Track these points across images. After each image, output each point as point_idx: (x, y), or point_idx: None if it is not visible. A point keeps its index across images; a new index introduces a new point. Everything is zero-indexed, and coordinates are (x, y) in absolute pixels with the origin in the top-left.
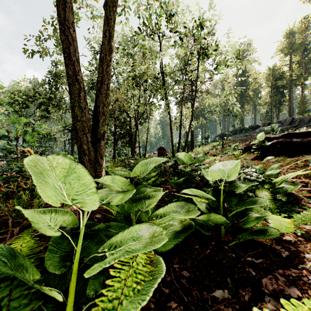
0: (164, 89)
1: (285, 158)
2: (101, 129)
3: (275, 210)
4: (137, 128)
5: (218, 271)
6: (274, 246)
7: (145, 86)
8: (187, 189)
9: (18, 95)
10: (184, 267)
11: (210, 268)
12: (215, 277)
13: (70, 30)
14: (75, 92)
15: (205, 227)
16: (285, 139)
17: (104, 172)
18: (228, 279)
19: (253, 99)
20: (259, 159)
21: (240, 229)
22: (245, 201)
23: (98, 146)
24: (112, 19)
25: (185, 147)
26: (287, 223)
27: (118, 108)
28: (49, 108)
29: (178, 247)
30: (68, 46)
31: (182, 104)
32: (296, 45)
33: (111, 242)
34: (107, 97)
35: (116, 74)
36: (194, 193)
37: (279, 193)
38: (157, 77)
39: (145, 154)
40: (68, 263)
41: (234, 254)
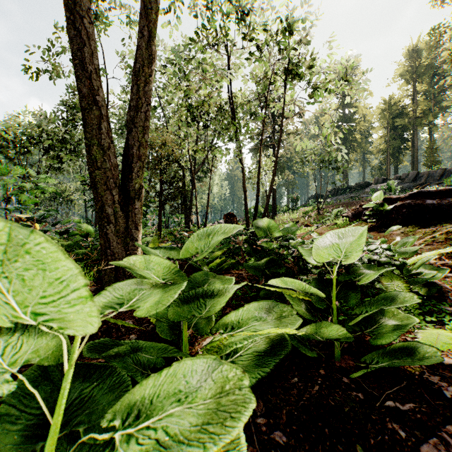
0: (233, 125)
1: (416, 228)
2: (136, 182)
3: (415, 311)
4: (194, 183)
5: (338, 430)
6: (426, 376)
7: (206, 121)
8: (277, 279)
9: (14, 134)
10: (276, 423)
11: (322, 424)
12: (335, 442)
13: (84, 22)
14: (92, 121)
15: (306, 342)
16: (415, 201)
17: (140, 251)
18: (358, 447)
19: (361, 145)
20: (375, 230)
21: (364, 344)
22: (374, 299)
23: (131, 209)
24: (154, 10)
25: (265, 213)
26: (449, 337)
27: (166, 156)
28: (62, 155)
29: (263, 381)
30: (81, 48)
31: (261, 148)
32: (422, 68)
33: (132, 400)
34: (146, 133)
35: (163, 106)
36: (288, 285)
37: (416, 283)
38: (224, 109)
39: (206, 223)
40: (41, 443)
41: (362, 393)
